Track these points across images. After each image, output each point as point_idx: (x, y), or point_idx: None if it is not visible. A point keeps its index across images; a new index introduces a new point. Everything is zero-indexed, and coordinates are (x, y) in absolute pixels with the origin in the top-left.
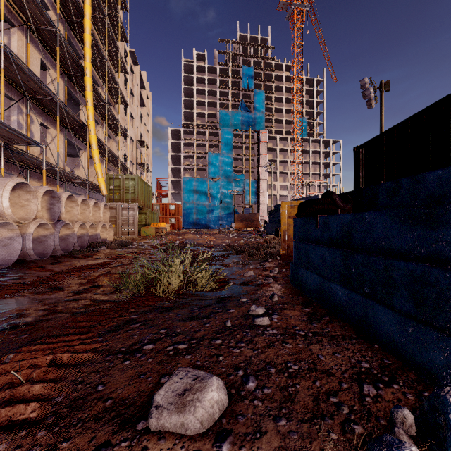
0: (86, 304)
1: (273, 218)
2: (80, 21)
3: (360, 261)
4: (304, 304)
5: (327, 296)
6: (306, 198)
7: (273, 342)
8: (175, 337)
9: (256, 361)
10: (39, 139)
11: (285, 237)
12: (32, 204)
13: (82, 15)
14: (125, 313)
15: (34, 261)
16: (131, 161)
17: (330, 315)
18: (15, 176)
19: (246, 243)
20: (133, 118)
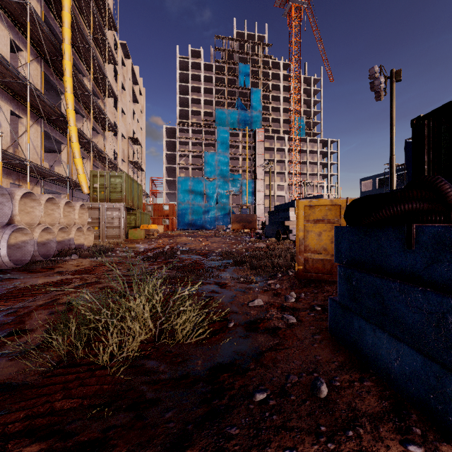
0: None
1: (273, 219)
2: None
3: None
4: (390, 412)
5: None
6: (309, 198)
7: None
8: None
9: None
10: (8, 129)
11: (302, 247)
12: None
13: None
14: None
15: None
16: (122, 159)
17: None
18: None
19: (245, 249)
20: (125, 114)
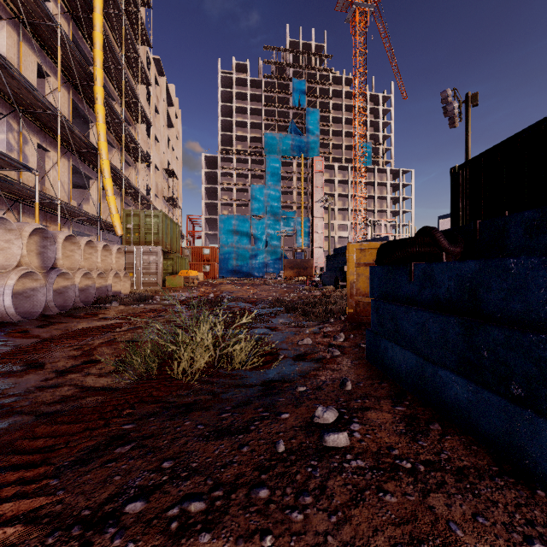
0: (65, 394)
1: (331, 264)
2: (89, 16)
3: (500, 339)
4: (392, 396)
5: (431, 387)
6: (372, 240)
7: (361, 491)
8: (185, 482)
9: (337, 545)
10: (35, 164)
11: (353, 290)
12: (14, 246)
13: (92, 9)
14: (115, 418)
15: (15, 323)
16: (155, 195)
17: (440, 419)
18: (3, 211)
19: (298, 297)
20: (158, 142)
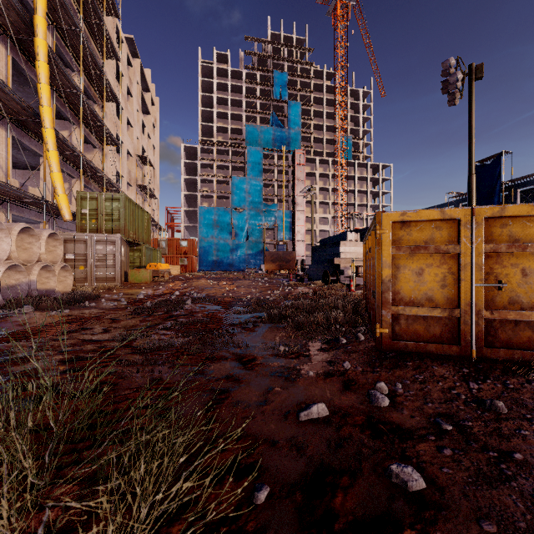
0: None
1: (318, 256)
2: None
3: None
4: None
5: None
6: (364, 229)
7: None
8: None
9: None
10: None
11: (389, 295)
12: None
13: None
14: None
15: None
16: (128, 182)
17: None
18: None
19: (284, 295)
20: (131, 126)
